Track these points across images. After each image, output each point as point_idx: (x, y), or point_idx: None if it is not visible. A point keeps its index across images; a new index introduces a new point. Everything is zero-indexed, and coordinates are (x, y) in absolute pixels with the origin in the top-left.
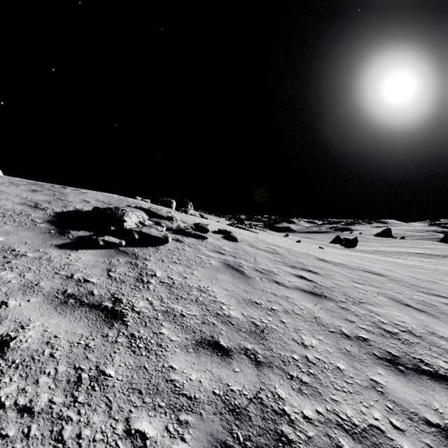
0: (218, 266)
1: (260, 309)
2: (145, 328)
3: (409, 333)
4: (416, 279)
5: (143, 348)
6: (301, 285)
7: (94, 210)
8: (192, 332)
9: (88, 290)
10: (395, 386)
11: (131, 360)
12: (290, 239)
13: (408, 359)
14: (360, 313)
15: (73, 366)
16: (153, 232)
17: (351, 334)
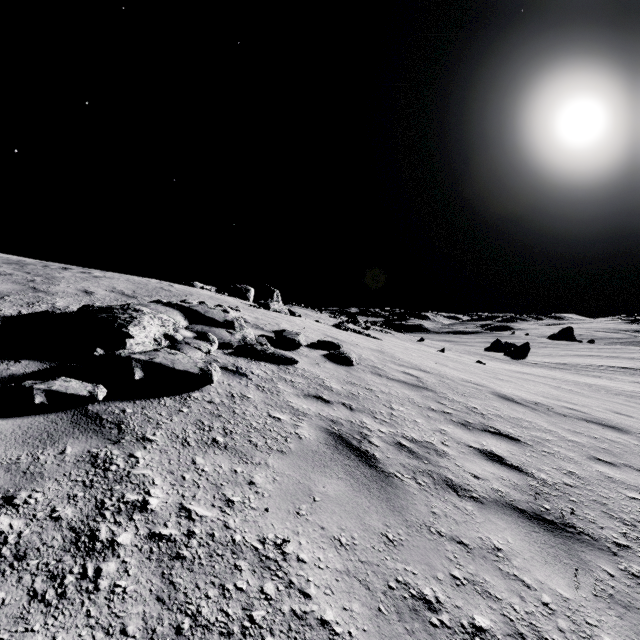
0: (315, 445)
1: None
2: None
3: None
4: None
5: None
6: (505, 491)
7: (78, 311)
8: None
9: None
10: None
11: None
12: (427, 345)
13: None
14: None
15: None
16: (180, 360)
17: None
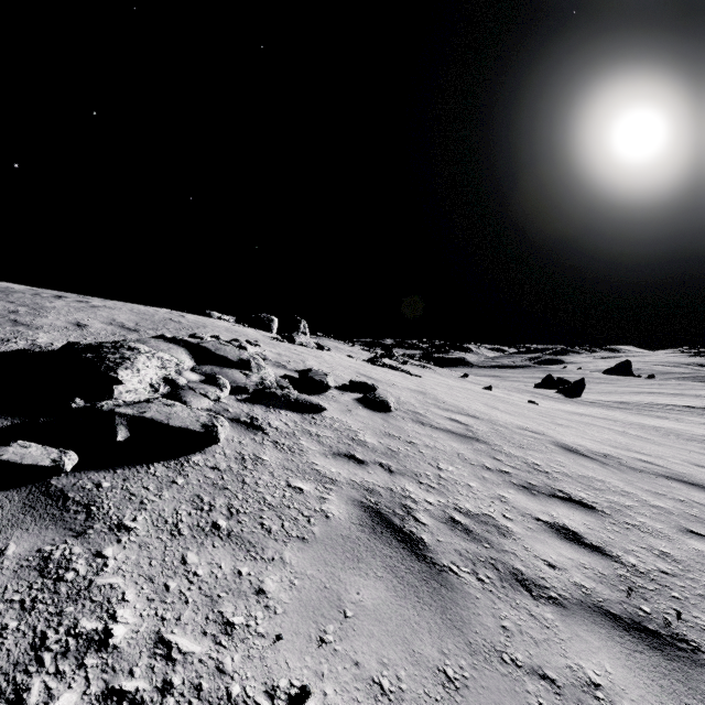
0: (346, 527)
1: None
2: None
3: None
4: None
5: None
6: (590, 585)
7: (60, 350)
8: None
9: None
10: None
11: None
12: (471, 382)
13: None
14: None
15: None
16: (178, 414)
17: None
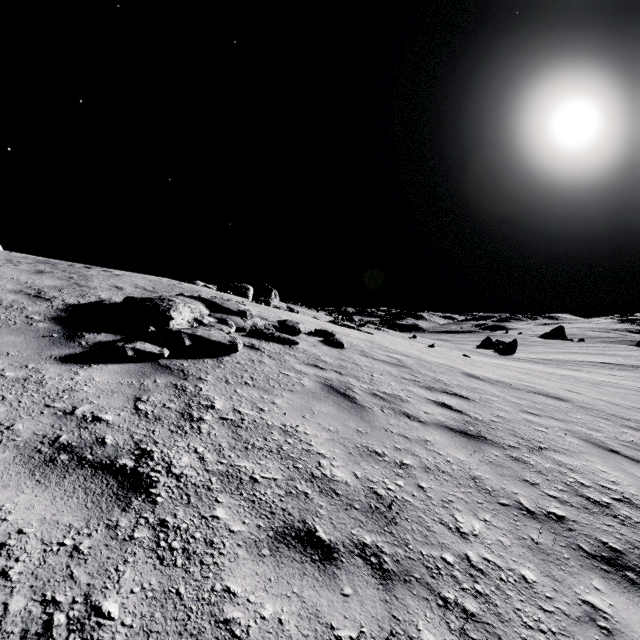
0: (314, 389)
1: (384, 465)
2: (186, 508)
3: (628, 504)
4: (614, 405)
5: (178, 551)
6: (445, 420)
7: (126, 301)
8: (269, 512)
9: (96, 437)
10: (628, 614)
11: (155, 579)
12: (419, 342)
13: (638, 556)
14: (544, 469)
15: (40, 597)
16: (214, 334)
17: (536, 508)
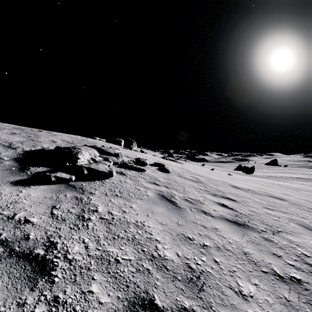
0: (153, 197)
1: (193, 246)
2: (73, 286)
3: None
4: (309, 202)
5: None
6: (225, 214)
7: (56, 149)
8: (125, 286)
9: (24, 234)
10: None
11: None
12: (206, 167)
13: None
14: (283, 245)
15: None
16: (100, 167)
17: (284, 274)
